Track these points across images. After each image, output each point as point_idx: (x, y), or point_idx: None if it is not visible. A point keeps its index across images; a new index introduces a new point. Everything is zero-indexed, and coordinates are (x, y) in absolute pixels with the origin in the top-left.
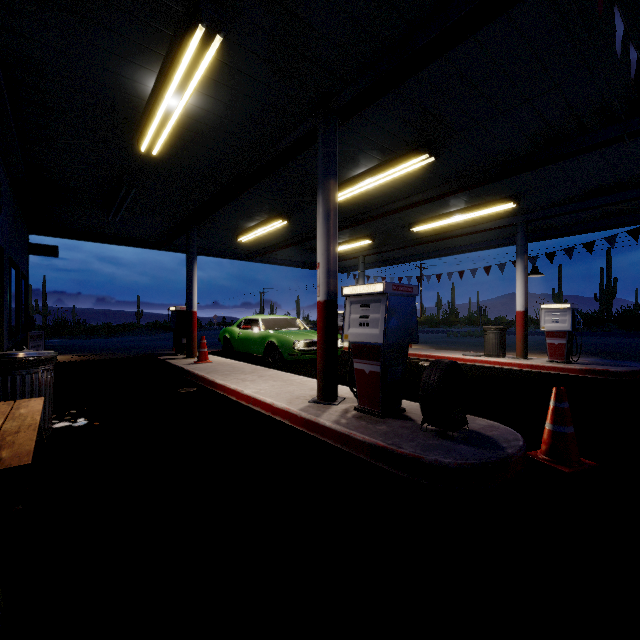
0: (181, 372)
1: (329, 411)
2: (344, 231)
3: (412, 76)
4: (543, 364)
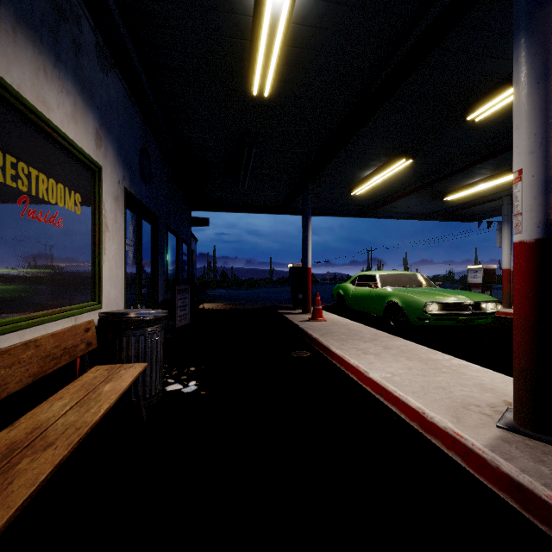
0: (296, 329)
1: None
2: (488, 162)
3: None
4: None
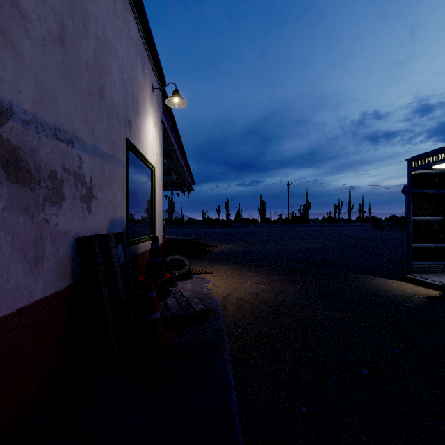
0: None
1: None
2: None
3: None
4: None
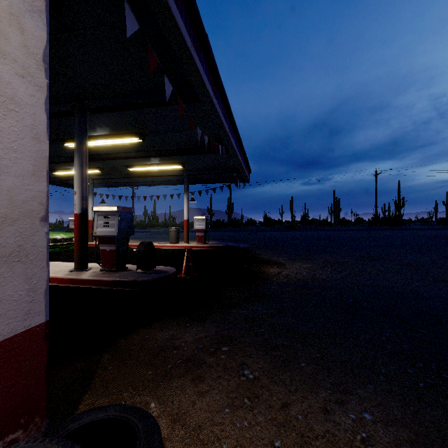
0: None
1: (85, 273)
2: None
3: (131, 110)
4: (195, 245)
